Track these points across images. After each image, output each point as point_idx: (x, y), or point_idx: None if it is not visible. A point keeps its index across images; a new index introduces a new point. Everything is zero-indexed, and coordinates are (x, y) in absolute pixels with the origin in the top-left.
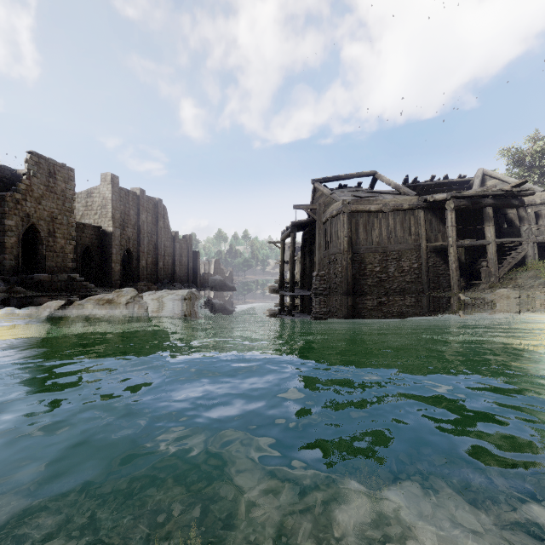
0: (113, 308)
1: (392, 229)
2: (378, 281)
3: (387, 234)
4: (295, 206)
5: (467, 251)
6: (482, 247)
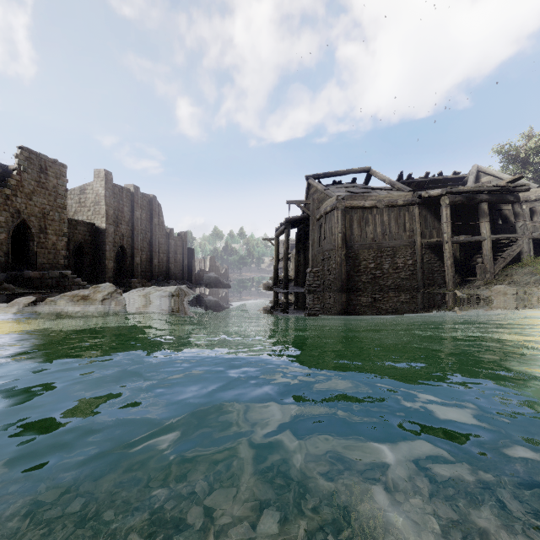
0: (87, 305)
1: (387, 225)
2: (372, 278)
3: (381, 230)
4: (288, 201)
5: (461, 248)
6: (477, 243)
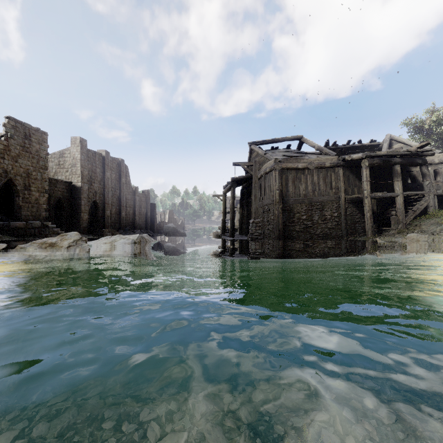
0: (54, 251)
1: (317, 183)
2: (304, 227)
3: (312, 188)
4: (234, 163)
5: (378, 202)
6: (391, 199)
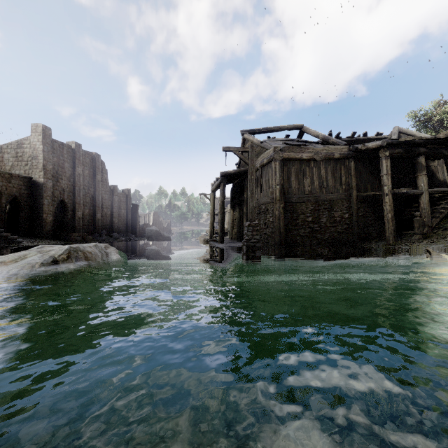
0: None
1: (324, 178)
2: (310, 231)
3: (318, 183)
4: (224, 148)
5: (394, 202)
6: (407, 198)
